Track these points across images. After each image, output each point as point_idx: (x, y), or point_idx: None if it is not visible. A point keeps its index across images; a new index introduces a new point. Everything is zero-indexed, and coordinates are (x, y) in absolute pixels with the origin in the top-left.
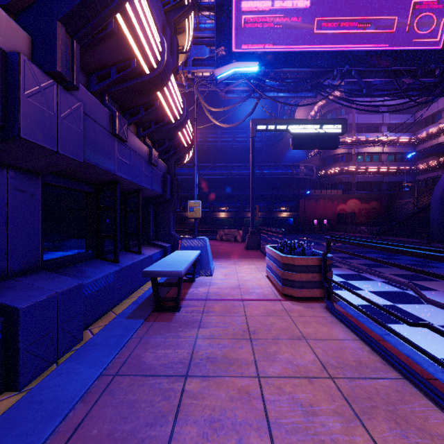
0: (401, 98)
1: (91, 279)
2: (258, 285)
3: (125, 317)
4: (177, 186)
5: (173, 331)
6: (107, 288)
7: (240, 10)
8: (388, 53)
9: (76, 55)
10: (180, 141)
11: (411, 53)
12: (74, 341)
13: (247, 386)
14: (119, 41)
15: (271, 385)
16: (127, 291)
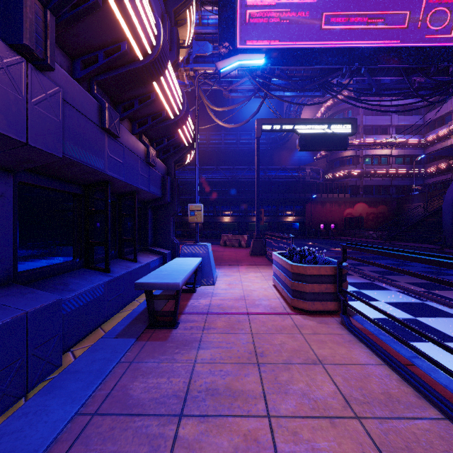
0: (412, 97)
1: (74, 293)
2: (265, 296)
3: (114, 335)
4: (177, 189)
5: (168, 354)
6: (95, 302)
7: (244, 4)
8: (399, 50)
9: (50, 29)
10: (180, 139)
11: (423, 50)
12: (50, 368)
13: (255, 430)
14: (106, 18)
15: (285, 428)
16: (119, 304)
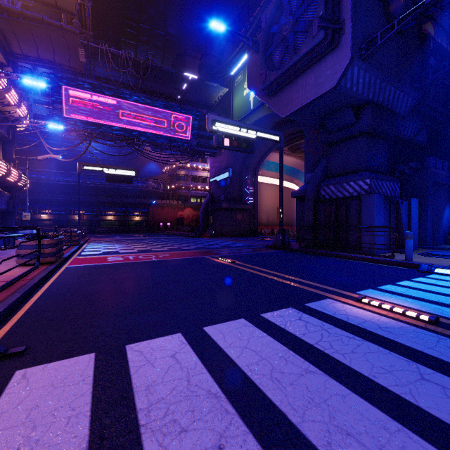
0: (177, 157)
1: None
2: None
3: None
4: (17, 205)
5: (11, 250)
6: None
7: (70, 94)
8: (163, 136)
9: None
10: (18, 184)
11: (174, 139)
12: None
13: None
14: None
15: None
16: None
